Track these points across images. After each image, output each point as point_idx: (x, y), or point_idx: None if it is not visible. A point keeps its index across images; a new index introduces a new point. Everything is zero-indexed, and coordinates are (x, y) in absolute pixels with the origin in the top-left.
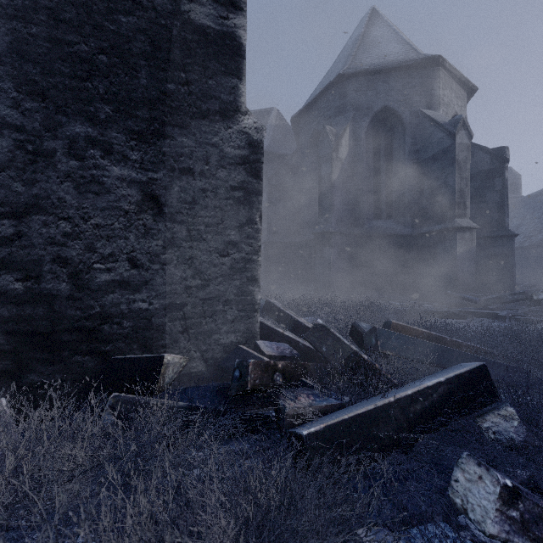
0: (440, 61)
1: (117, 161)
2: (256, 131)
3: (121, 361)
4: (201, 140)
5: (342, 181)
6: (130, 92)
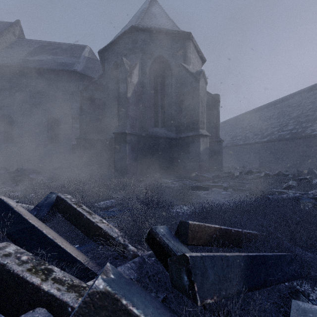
0: (191, 37)
1: None
2: None
3: None
4: None
5: (134, 99)
6: None
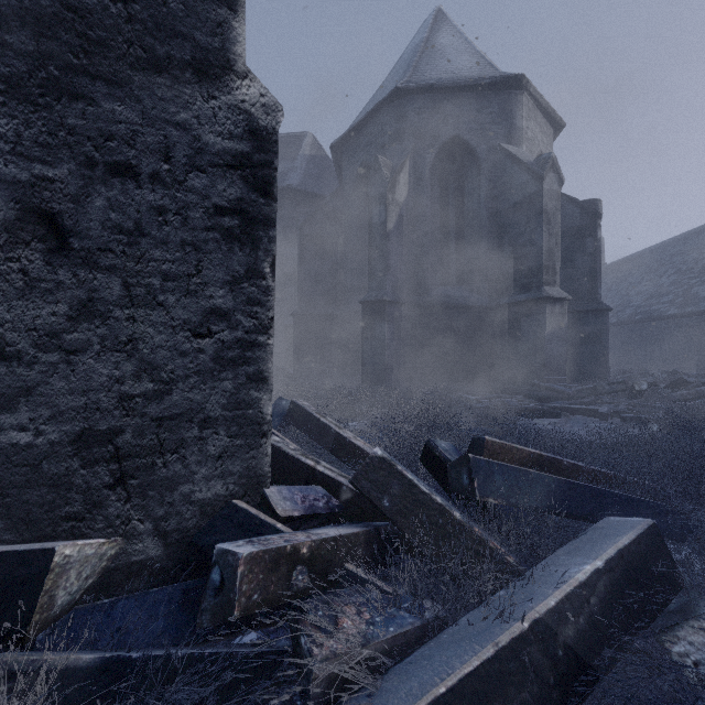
0: (524, 83)
1: None
2: (265, 110)
3: None
4: (154, 113)
5: (400, 233)
6: None
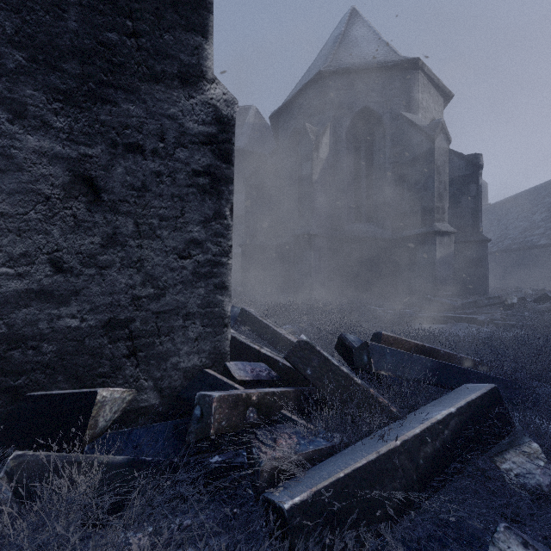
0: (419, 64)
1: (33, 128)
2: (226, 104)
3: (38, 399)
4: (154, 109)
5: (322, 182)
6: (52, 37)
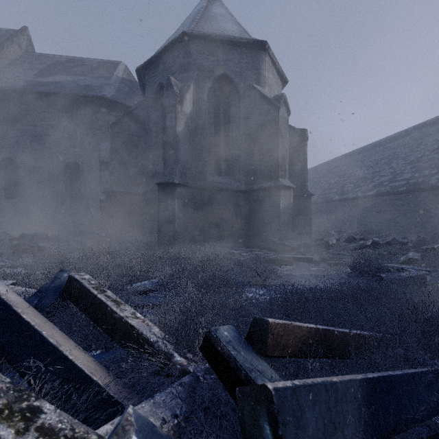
0: (266, 47)
1: None
2: None
3: None
4: None
5: (186, 135)
6: None
